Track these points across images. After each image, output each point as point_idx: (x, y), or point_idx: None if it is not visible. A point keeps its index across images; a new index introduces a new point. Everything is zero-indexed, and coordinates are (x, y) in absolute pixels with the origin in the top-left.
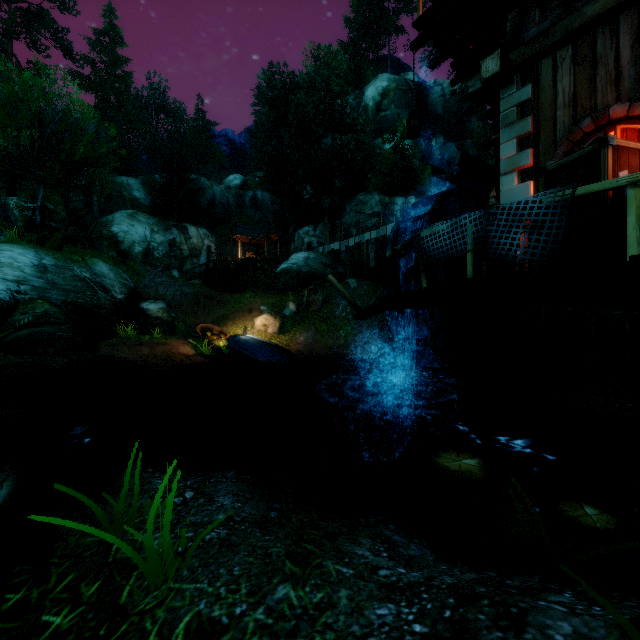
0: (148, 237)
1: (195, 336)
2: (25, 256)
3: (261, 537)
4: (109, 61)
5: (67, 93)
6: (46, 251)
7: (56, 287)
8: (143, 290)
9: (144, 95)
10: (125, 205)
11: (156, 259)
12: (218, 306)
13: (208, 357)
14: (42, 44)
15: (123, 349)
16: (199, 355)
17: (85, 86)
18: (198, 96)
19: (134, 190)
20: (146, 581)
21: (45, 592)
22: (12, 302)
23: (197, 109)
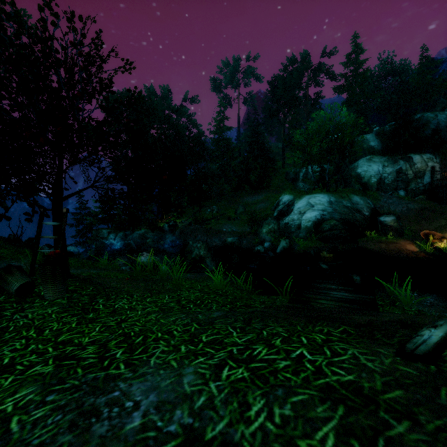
0: (380, 171)
1: (418, 239)
2: (323, 198)
3: (444, 310)
4: (354, 68)
5: (340, 114)
6: (331, 194)
7: (336, 211)
8: (379, 209)
9: (375, 71)
10: (364, 153)
11: (386, 185)
12: (440, 217)
13: (429, 254)
14: (320, 81)
15: (370, 244)
16: (422, 252)
17: (341, 92)
18: (422, 48)
19: (370, 142)
20: (402, 304)
21: (375, 298)
22: (320, 220)
23: (421, 58)
